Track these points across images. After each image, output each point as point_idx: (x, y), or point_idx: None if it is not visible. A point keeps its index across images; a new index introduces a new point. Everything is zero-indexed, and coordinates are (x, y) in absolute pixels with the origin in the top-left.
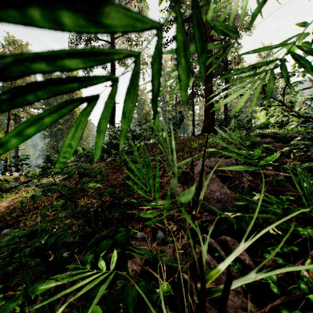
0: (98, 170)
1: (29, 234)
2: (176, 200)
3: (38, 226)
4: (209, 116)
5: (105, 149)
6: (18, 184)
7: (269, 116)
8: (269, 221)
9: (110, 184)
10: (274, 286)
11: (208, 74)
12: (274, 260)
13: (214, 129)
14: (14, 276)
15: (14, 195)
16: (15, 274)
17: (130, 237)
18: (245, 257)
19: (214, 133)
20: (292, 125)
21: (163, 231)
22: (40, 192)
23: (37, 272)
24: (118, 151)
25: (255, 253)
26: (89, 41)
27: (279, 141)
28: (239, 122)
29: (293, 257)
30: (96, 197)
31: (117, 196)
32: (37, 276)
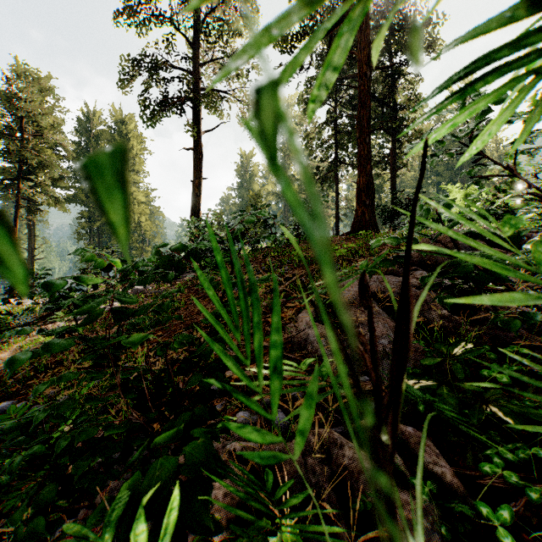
0: (169, 296)
1: (27, 424)
2: (309, 351)
3: (61, 397)
4: (365, 201)
5: (173, 261)
6: (31, 320)
7: (470, 200)
8: (485, 396)
9: (190, 320)
10: (505, 533)
11: (363, 126)
12: (500, 476)
13: (374, 223)
14: (11, 493)
15: (24, 340)
16: (13, 489)
17: (221, 431)
18: (444, 469)
19: (374, 231)
20: (526, 215)
21: (284, 410)
22: (32, 351)
23: (39, 501)
24: (205, 263)
25: (459, 458)
26: (155, 70)
27: (494, 245)
28: (428, 208)
29: (537, 468)
30: (156, 352)
31: (196, 350)
32: (38, 508)
